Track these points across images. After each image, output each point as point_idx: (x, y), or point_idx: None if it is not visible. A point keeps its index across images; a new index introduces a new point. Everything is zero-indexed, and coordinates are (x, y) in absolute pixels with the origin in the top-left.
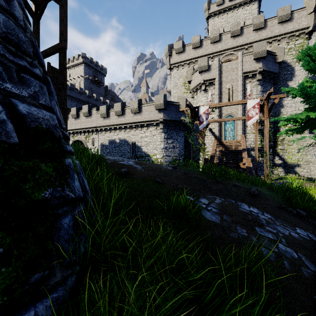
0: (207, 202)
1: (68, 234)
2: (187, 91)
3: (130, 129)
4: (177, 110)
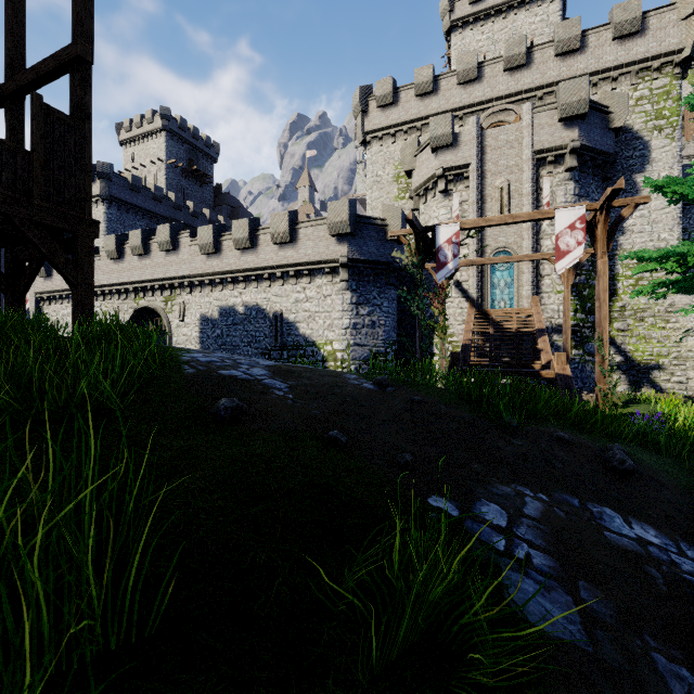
0: (504, 520)
1: None
2: (404, 195)
3: (269, 282)
4: (382, 237)
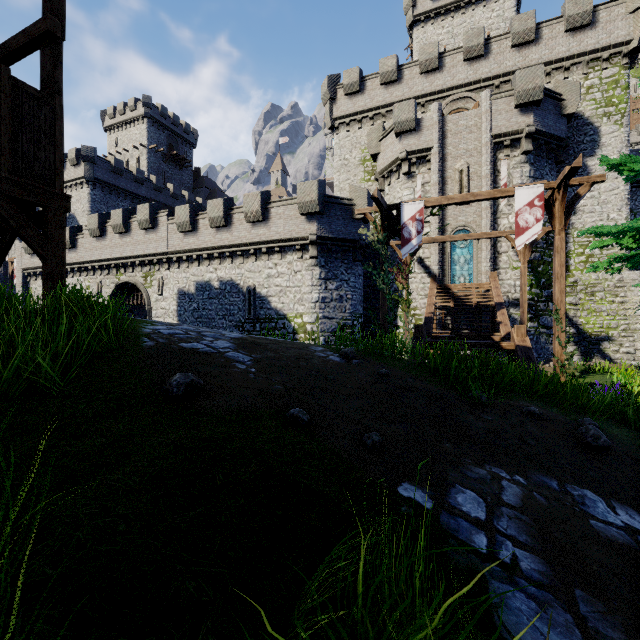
0: (483, 510)
1: None
2: (370, 177)
3: (243, 258)
4: (349, 216)
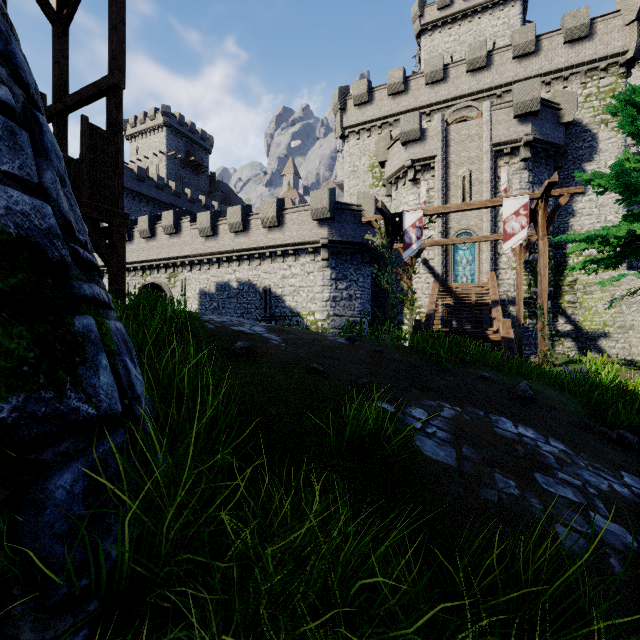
0: (425, 416)
1: (69, 518)
2: (378, 183)
3: (259, 261)
4: (358, 221)
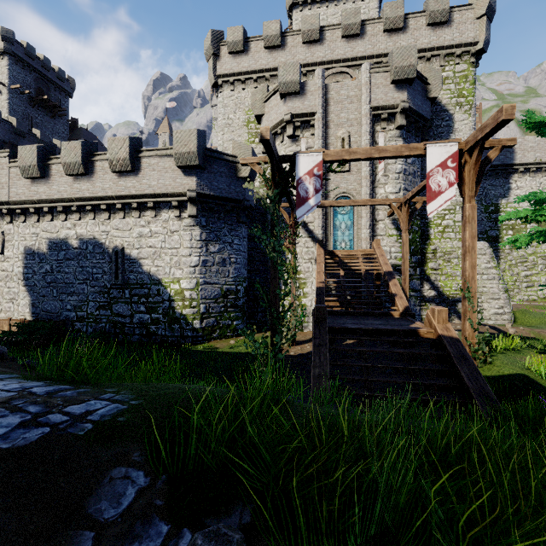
0: None
1: None
2: (254, 139)
3: (108, 214)
4: (233, 174)
